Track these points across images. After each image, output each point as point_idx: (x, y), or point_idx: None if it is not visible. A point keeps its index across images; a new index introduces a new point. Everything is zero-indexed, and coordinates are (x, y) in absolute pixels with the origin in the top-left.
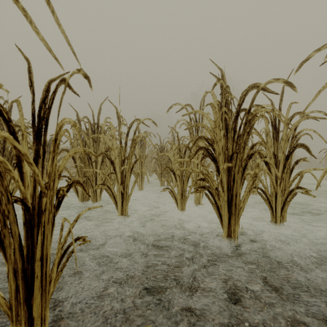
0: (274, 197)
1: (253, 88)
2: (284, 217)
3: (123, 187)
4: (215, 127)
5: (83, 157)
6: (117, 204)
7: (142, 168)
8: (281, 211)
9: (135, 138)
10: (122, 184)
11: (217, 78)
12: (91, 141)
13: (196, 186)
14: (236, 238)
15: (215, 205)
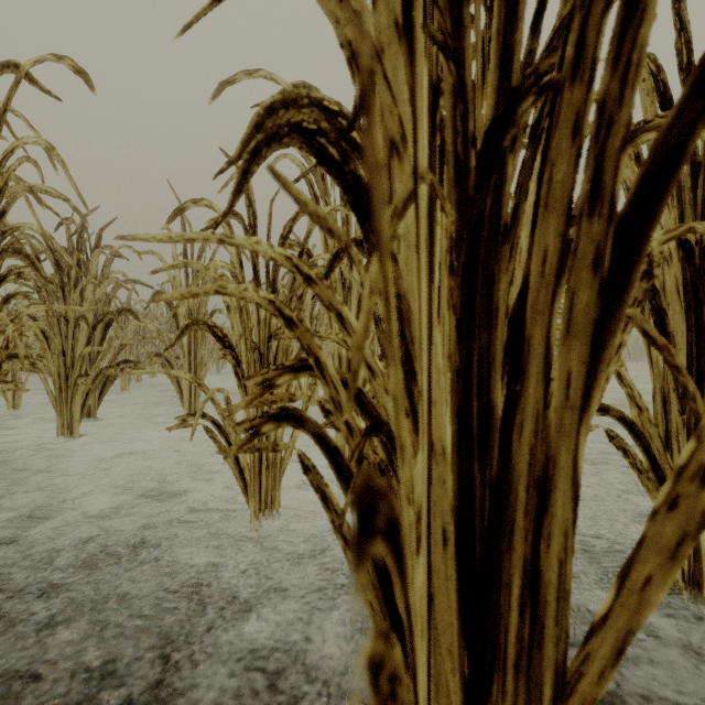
0: None
1: None
2: None
3: None
4: None
5: None
6: None
7: (198, 349)
8: None
9: None
10: None
11: None
12: None
13: None
14: None
15: None
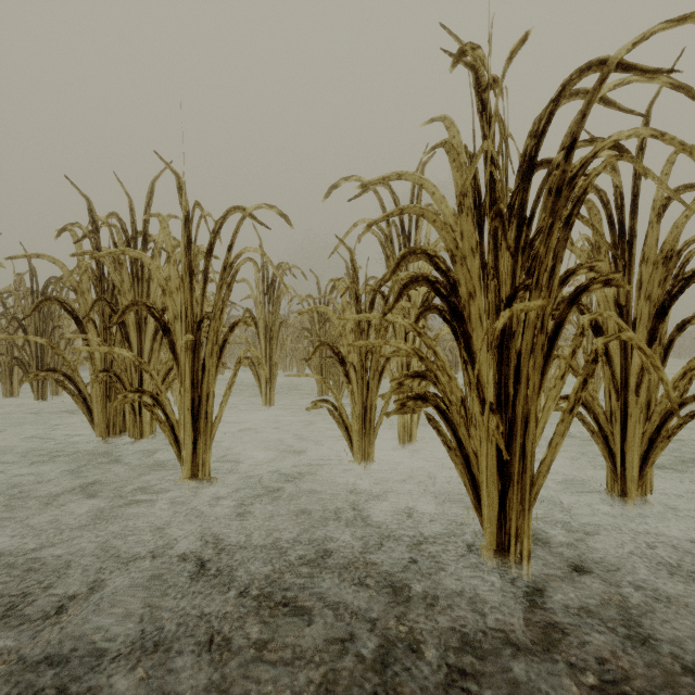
0: (619, 426)
1: (584, 71)
2: (646, 481)
3: (197, 399)
4: (459, 215)
5: (107, 321)
6: (180, 446)
7: (273, 353)
8: (641, 465)
9: (232, 261)
10: (194, 391)
11: (466, 63)
12: (126, 276)
13: (402, 396)
14: (525, 557)
15: (458, 453)
